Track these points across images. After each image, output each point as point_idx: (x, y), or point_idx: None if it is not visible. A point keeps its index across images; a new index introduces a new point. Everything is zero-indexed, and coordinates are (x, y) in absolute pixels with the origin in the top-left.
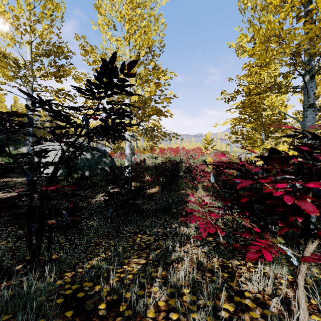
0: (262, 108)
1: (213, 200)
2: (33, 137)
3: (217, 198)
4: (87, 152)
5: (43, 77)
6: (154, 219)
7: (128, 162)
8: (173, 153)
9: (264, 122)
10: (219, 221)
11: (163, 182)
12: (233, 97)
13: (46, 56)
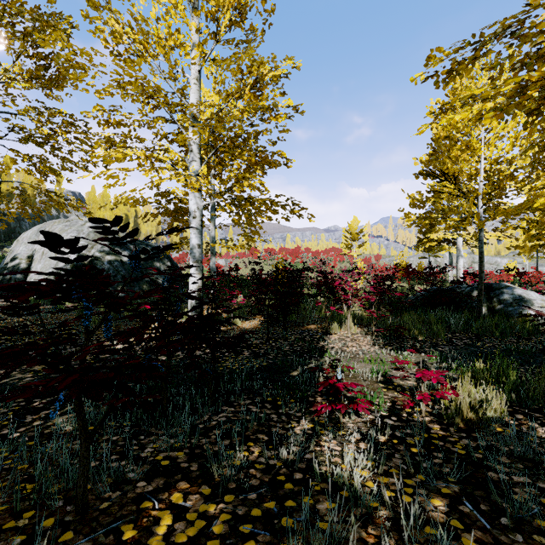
0: (458, 167)
1: (381, 345)
2: (1, 214)
3: (388, 341)
4: (122, 250)
5: (3, 74)
6: (245, 404)
7: (195, 263)
8: (290, 258)
9: (493, 172)
10: (423, 411)
11: (270, 307)
12: (464, 63)
13: (11, 27)
